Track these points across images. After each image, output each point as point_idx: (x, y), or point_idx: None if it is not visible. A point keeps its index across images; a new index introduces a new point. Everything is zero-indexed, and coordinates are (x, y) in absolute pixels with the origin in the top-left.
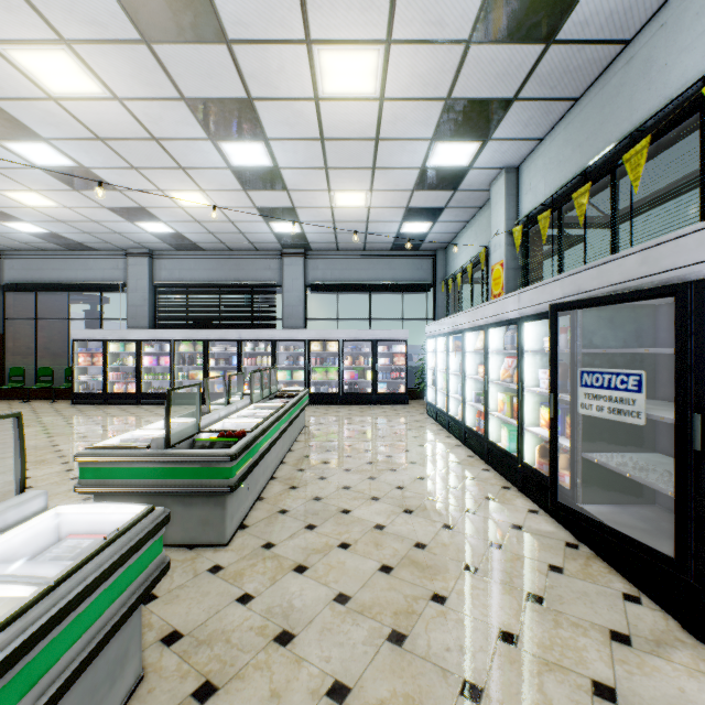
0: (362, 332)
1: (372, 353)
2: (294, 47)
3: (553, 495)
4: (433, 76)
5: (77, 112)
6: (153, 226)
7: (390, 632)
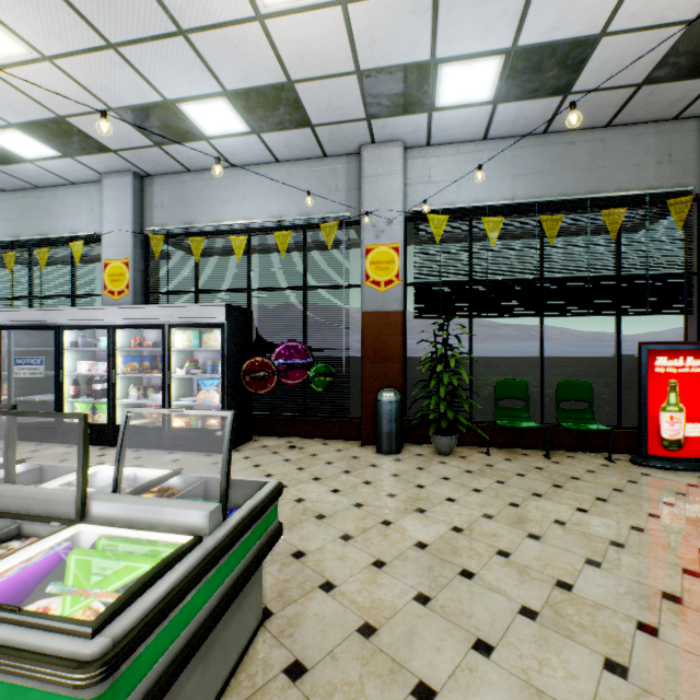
0: None
1: None
2: None
3: None
4: None
5: None
6: None
7: None
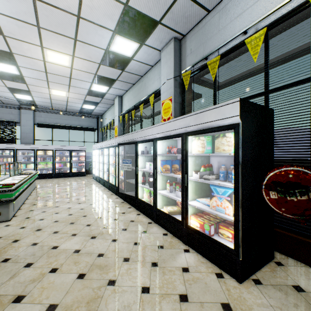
0: (65, 146)
1: (70, 155)
2: (35, 46)
3: (118, 190)
4: (90, 68)
5: None
6: None
7: (70, 223)
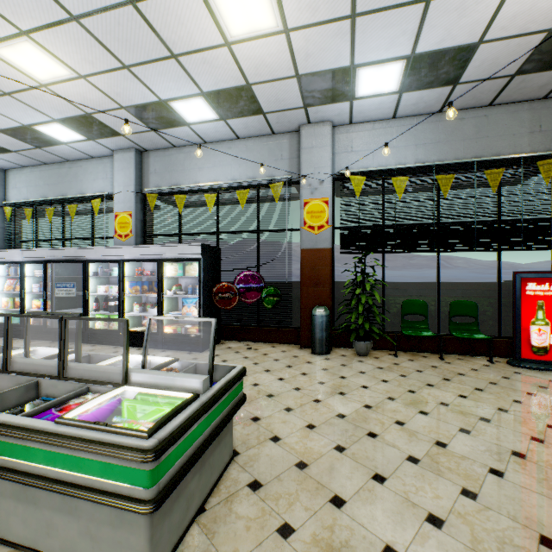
0: None
1: None
2: None
3: (46, 326)
4: None
5: None
6: None
7: None
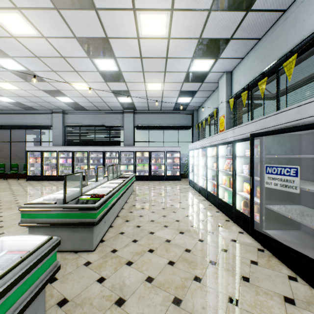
0: (160, 147)
1: (164, 157)
2: (127, 12)
3: (252, 225)
4: (193, 27)
5: (25, 44)
6: (64, 99)
7: (173, 298)
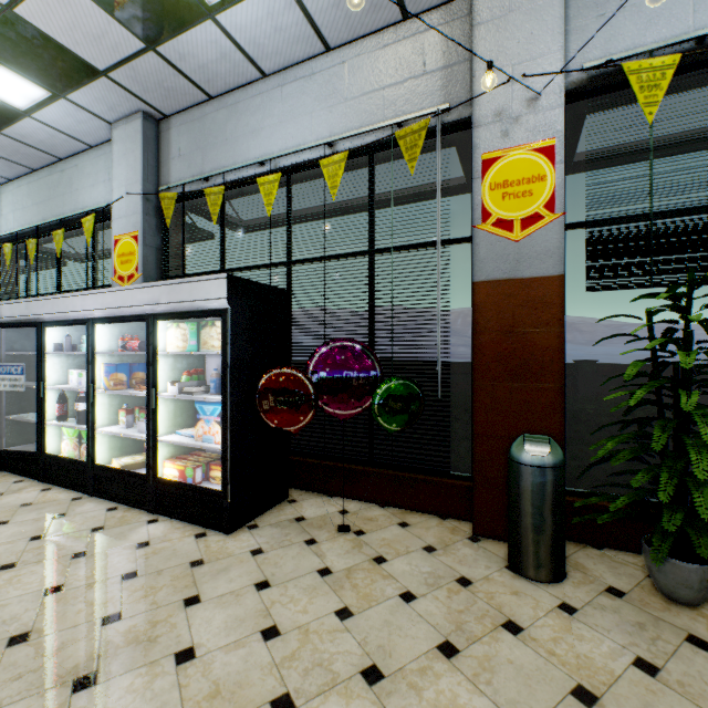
0: None
1: None
2: None
3: None
4: None
5: None
6: None
7: None
